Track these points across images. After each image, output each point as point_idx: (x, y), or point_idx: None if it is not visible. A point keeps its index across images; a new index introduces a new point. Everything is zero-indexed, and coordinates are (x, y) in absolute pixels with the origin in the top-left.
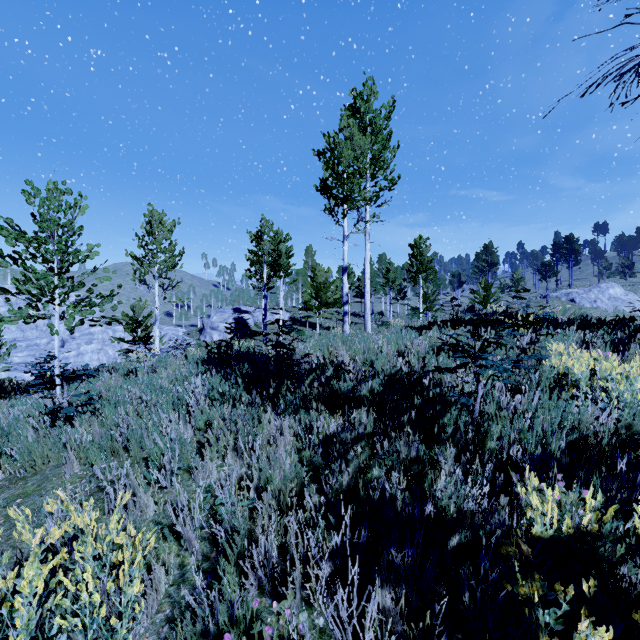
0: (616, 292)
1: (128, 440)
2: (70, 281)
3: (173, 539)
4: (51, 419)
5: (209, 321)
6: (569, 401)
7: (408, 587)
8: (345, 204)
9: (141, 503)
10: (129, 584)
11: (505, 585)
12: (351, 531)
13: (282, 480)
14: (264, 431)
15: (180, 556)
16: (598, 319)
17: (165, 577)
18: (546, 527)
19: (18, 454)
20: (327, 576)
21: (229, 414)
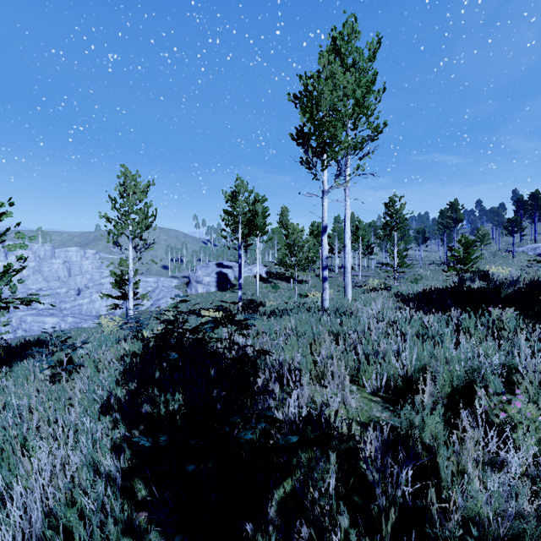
0: None
1: None
2: None
3: None
4: None
5: (194, 275)
6: None
7: None
8: (326, 152)
9: None
10: None
11: None
12: None
13: None
14: None
15: None
16: None
17: None
18: None
19: None
20: None
21: None
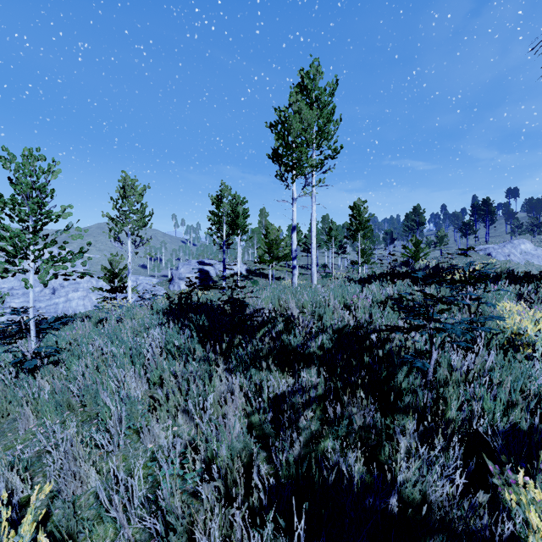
0: (527, 247)
1: (84, 394)
2: (42, 239)
3: (110, 520)
4: (17, 370)
5: (177, 272)
6: (523, 362)
7: None
8: (294, 170)
9: (81, 474)
10: None
11: None
12: (304, 535)
13: (230, 451)
14: (215, 389)
15: None
16: (525, 273)
17: None
18: None
19: None
20: None
21: (181, 371)
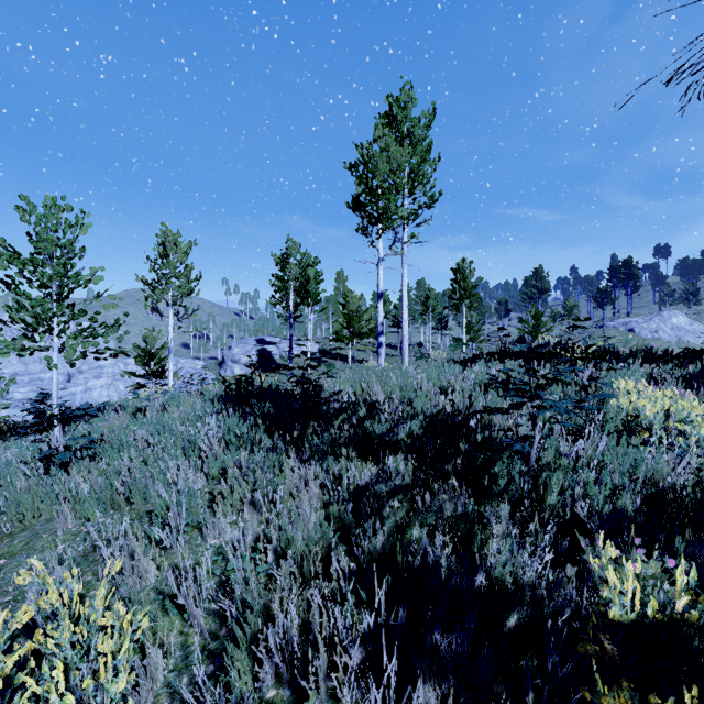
0: (680, 321)
1: (131, 491)
2: (70, 309)
3: (176, 612)
4: (45, 465)
5: (230, 353)
6: (640, 447)
7: (455, 676)
8: (380, 223)
9: (140, 568)
10: (113, 679)
11: (583, 693)
12: (387, 608)
13: (306, 541)
14: (286, 481)
15: (184, 634)
16: (665, 351)
17: (164, 661)
18: (626, 609)
19: (4, 507)
20: (357, 664)
21: (246, 461)
